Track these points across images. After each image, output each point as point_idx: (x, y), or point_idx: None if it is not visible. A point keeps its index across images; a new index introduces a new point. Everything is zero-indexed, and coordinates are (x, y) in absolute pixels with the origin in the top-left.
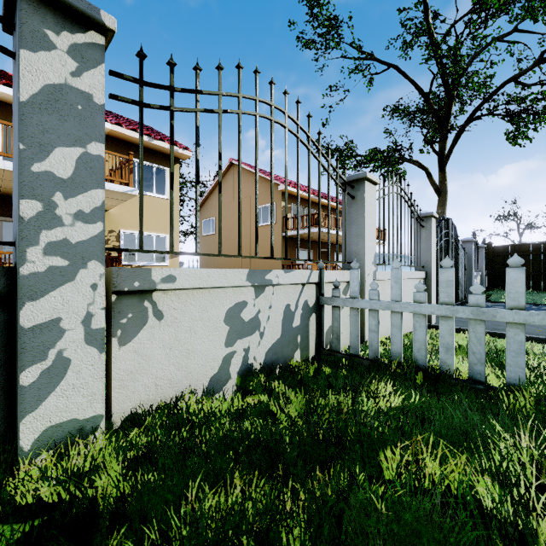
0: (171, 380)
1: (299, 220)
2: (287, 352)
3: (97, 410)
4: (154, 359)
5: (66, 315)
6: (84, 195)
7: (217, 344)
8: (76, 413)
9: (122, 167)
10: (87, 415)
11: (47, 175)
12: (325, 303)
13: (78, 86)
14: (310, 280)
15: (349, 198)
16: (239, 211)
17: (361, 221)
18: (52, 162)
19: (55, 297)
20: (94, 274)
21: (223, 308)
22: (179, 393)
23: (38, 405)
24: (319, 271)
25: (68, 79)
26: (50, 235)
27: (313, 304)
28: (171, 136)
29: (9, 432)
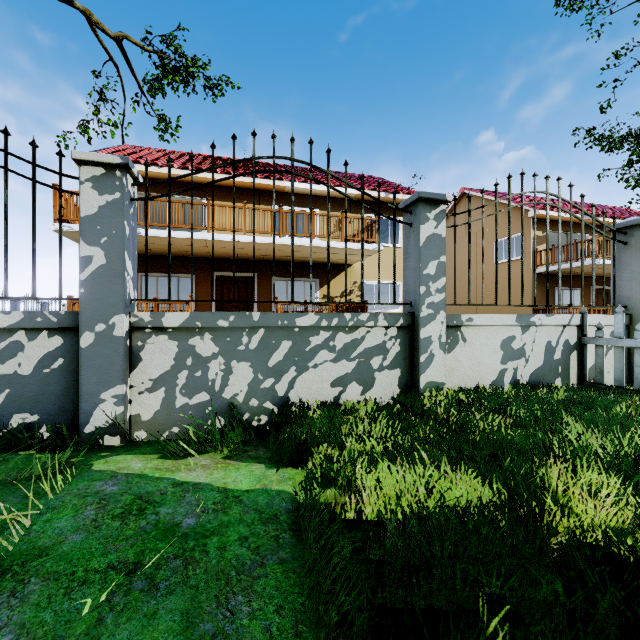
0: (470, 377)
1: (559, 274)
2: (548, 378)
3: (443, 380)
4: (462, 363)
5: (433, 335)
6: (439, 281)
7: (496, 361)
8: (436, 379)
9: (371, 228)
10: (439, 381)
11: (427, 275)
12: (587, 342)
13: (437, 232)
14: (570, 322)
15: (620, 244)
16: (509, 275)
17: (635, 266)
18: (428, 269)
19: (429, 326)
20: (442, 317)
21: (499, 339)
22: (474, 386)
23: (425, 371)
24: (581, 315)
25: (433, 231)
26: (428, 300)
27: (574, 343)
28: (469, 239)
29: (411, 382)
